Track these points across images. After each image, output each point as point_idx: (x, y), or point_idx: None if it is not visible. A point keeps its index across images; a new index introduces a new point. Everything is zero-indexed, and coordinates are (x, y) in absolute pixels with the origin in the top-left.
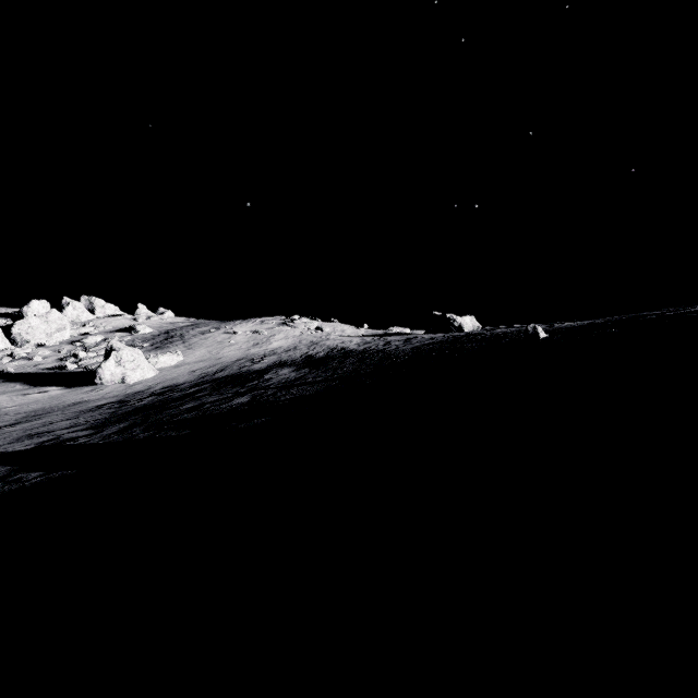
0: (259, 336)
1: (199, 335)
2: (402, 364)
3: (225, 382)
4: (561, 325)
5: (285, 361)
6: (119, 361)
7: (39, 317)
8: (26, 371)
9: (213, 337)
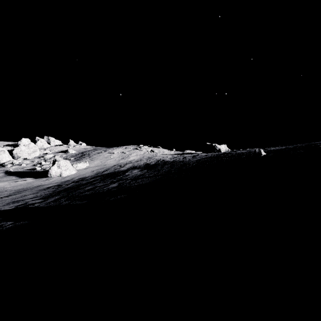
0: (124, 154)
1: (96, 154)
2: (192, 168)
3: (107, 176)
4: (271, 149)
5: (135, 166)
6: (59, 166)
7: (25, 146)
8: (18, 170)
9: (103, 155)
